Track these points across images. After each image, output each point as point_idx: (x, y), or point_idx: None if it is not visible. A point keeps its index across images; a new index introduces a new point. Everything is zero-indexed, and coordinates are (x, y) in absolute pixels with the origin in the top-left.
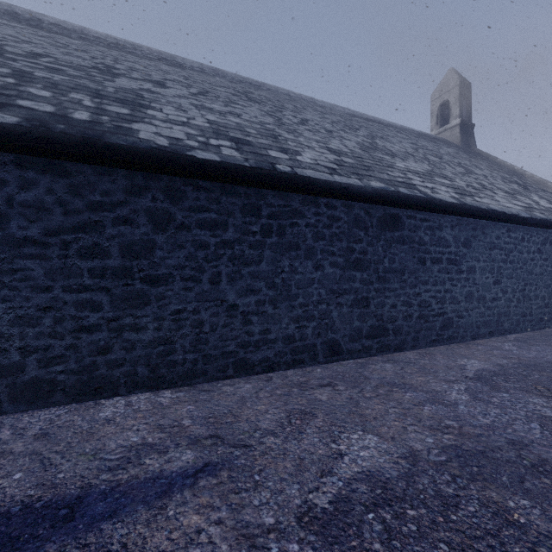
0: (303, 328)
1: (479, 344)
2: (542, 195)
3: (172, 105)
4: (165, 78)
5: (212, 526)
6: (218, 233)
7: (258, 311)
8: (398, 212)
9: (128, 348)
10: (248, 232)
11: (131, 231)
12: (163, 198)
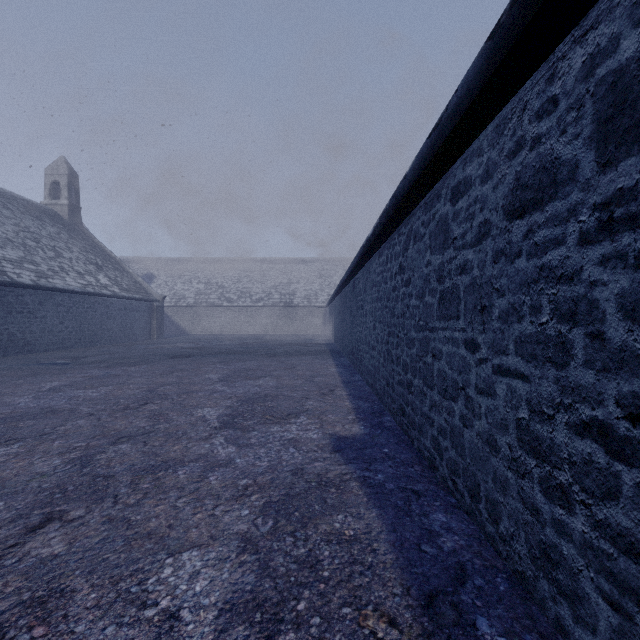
0: None
1: (47, 352)
2: (110, 274)
3: None
4: None
5: None
6: None
7: None
8: None
9: None
10: None
11: None
12: None
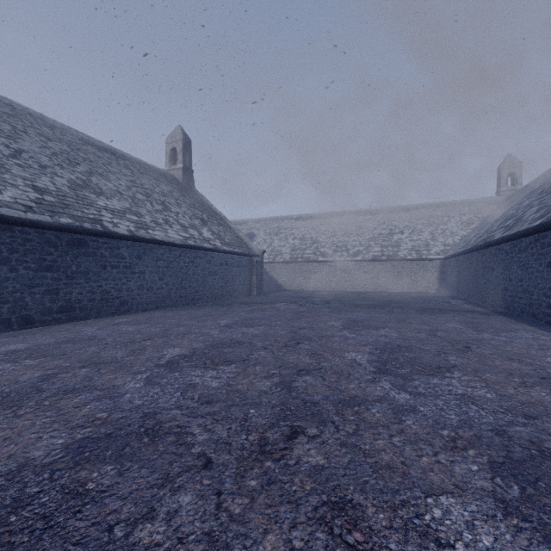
0: None
1: (144, 313)
2: (214, 228)
3: None
4: None
5: None
6: None
7: None
8: (84, 238)
9: None
10: None
11: None
12: None
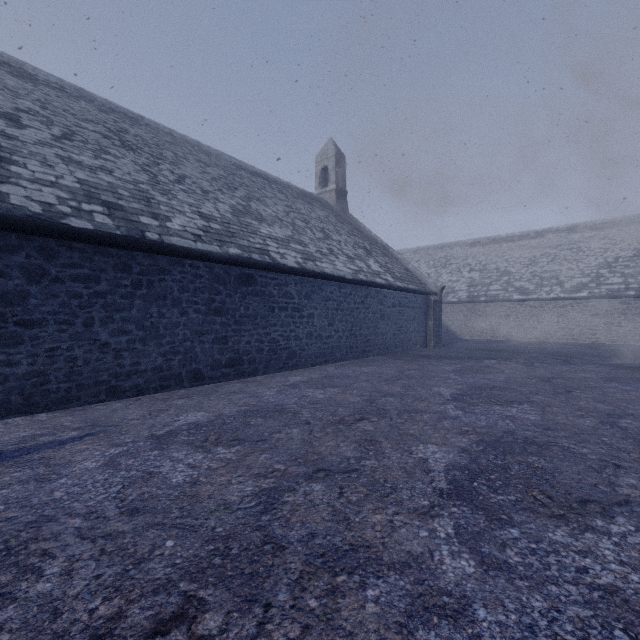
0: (170, 360)
1: (314, 369)
2: (380, 259)
3: (36, 158)
4: (16, 106)
5: (96, 446)
6: (92, 285)
7: (129, 348)
8: (252, 272)
9: (2, 380)
10: (120, 285)
11: (5, 283)
12: (37, 256)
